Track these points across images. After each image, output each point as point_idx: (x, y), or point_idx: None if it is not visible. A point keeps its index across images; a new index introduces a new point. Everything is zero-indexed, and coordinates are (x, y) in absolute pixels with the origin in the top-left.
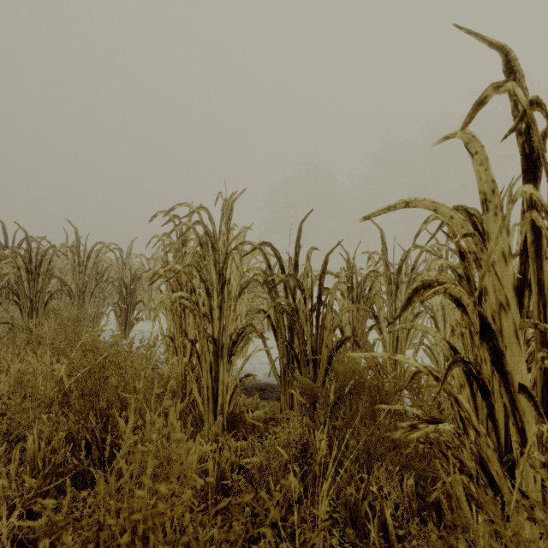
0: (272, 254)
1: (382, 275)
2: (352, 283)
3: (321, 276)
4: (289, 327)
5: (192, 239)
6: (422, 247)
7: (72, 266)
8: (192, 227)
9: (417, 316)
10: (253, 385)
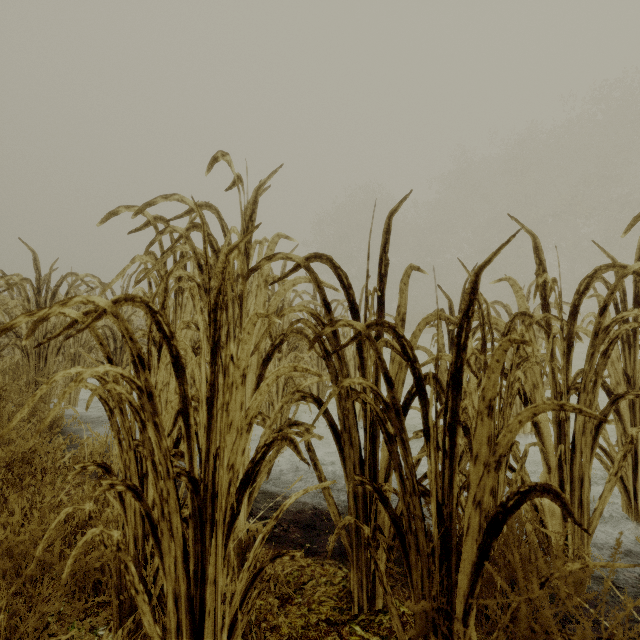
0: (329, 284)
1: (539, 321)
2: (484, 338)
3: (460, 324)
4: (369, 433)
5: (188, 258)
6: (624, 266)
7: (24, 308)
8: (184, 235)
9: (616, 402)
10: (294, 514)
